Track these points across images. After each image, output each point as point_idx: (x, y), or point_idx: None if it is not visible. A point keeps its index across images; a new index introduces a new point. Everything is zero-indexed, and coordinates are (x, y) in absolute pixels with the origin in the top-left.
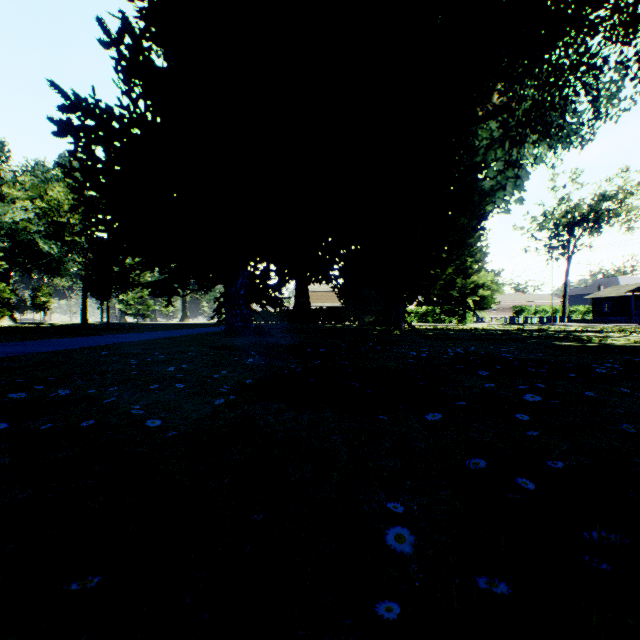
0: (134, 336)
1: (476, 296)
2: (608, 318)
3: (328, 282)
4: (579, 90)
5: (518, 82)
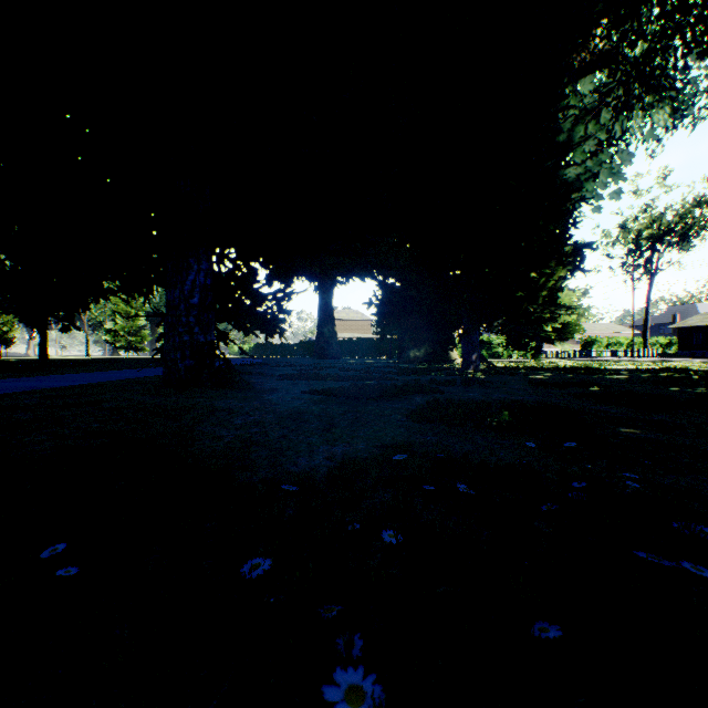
0: None
1: (556, 322)
2: (699, 352)
3: (364, 275)
4: None
5: None
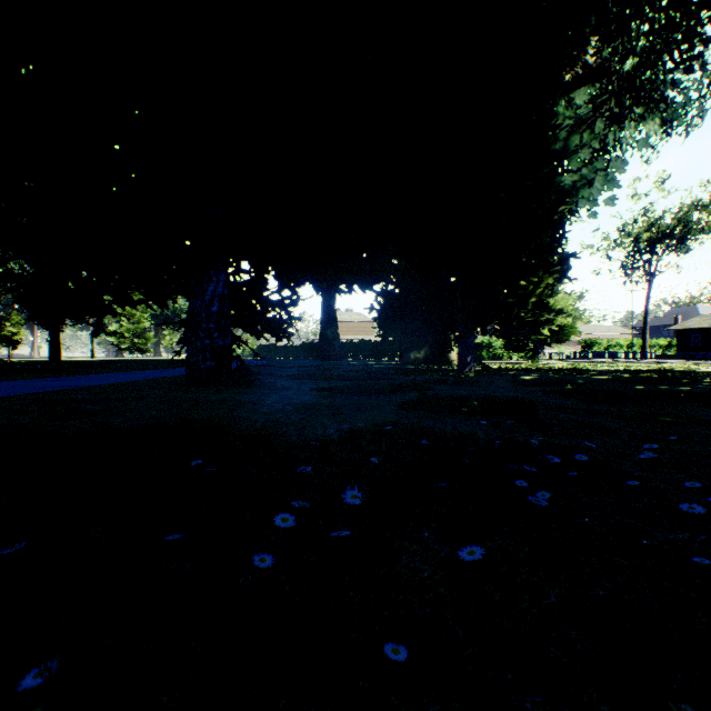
0: (11, 386)
1: (552, 325)
2: (697, 353)
3: (365, 287)
4: (710, 37)
5: (632, 18)
